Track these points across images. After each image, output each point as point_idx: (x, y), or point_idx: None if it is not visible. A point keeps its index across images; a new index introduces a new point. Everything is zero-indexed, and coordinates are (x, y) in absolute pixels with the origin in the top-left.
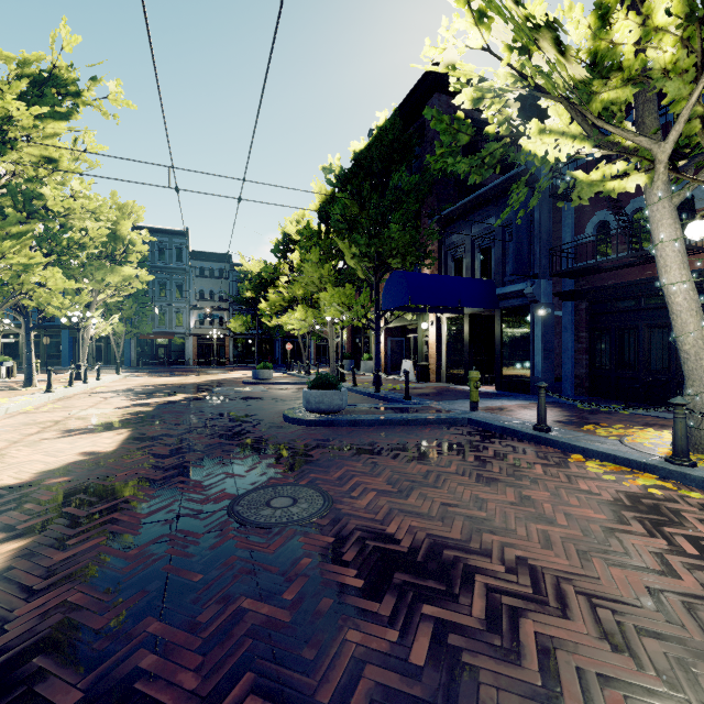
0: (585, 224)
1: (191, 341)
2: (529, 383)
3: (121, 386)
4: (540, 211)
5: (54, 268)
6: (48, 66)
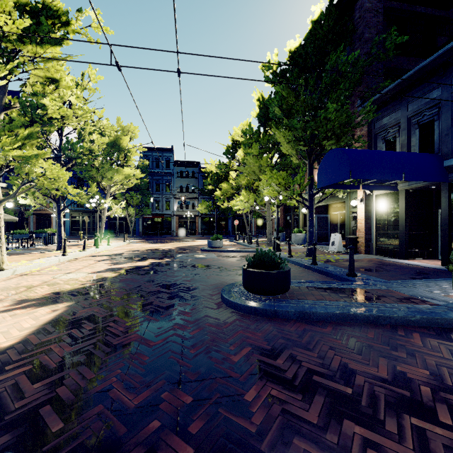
0: None
1: (175, 219)
2: None
3: (118, 250)
4: None
5: (48, 161)
6: None
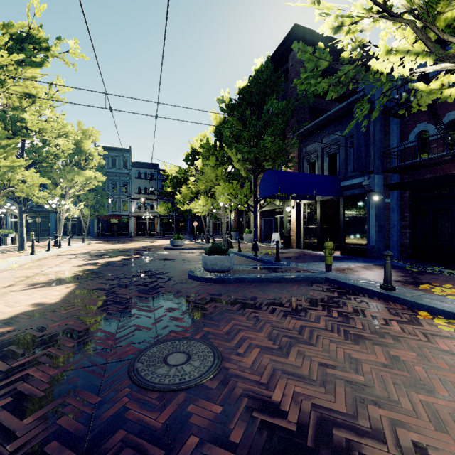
0: (408, 134)
1: (133, 220)
2: (366, 250)
3: (83, 250)
4: (374, 125)
5: (31, 169)
6: (26, 28)
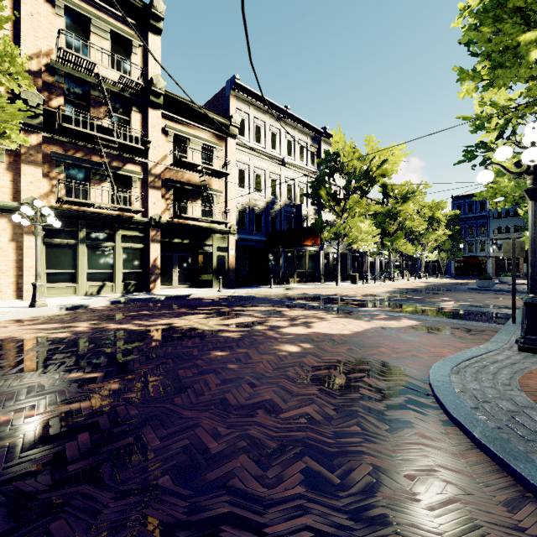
0: None
1: (490, 261)
2: None
3: (433, 281)
4: None
5: (408, 244)
6: (407, 190)
